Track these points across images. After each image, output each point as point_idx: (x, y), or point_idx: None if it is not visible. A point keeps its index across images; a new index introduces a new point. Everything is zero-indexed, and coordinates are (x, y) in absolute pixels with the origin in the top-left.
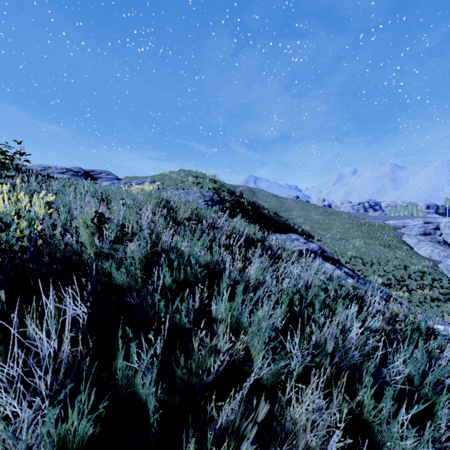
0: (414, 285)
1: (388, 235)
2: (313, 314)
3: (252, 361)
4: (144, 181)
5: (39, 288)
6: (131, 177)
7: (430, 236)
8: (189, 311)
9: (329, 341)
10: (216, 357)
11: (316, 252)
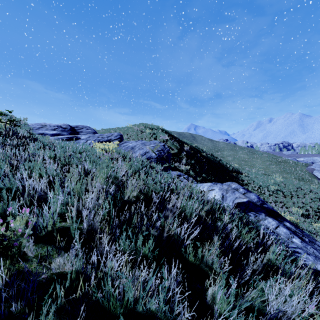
0: None
1: (301, 170)
2: None
3: None
4: (112, 134)
5: None
6: (106, 129)
7: None
8: None
9: None
10: None
11: (256, 203)
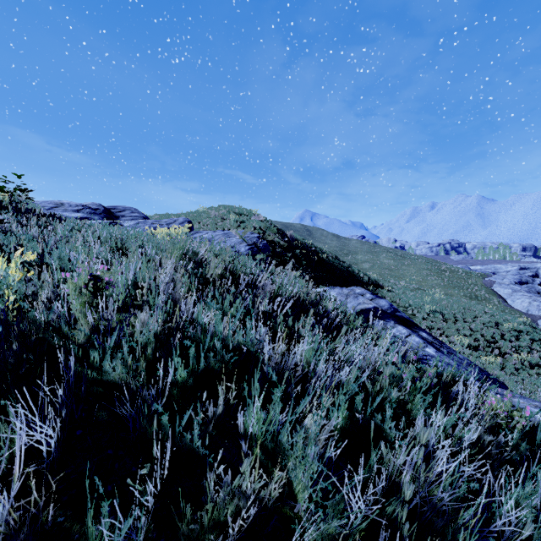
0: (508, 348)
1: (475, 283)
2: (382, 414)
3: (294, 497)
4: (176, 220)
5: (0, 388)
6: (162, 214)
7: (527, 285)
8: (208, 420)
9: (407, 482)
10: (240, 501)
11: (385, 311)
